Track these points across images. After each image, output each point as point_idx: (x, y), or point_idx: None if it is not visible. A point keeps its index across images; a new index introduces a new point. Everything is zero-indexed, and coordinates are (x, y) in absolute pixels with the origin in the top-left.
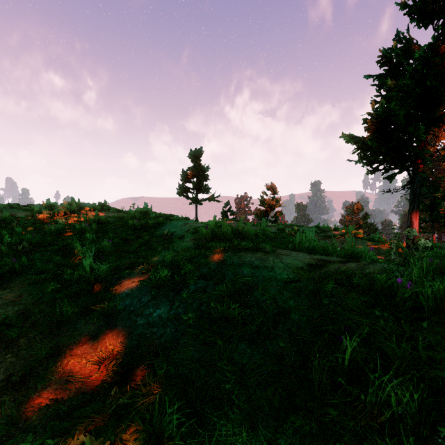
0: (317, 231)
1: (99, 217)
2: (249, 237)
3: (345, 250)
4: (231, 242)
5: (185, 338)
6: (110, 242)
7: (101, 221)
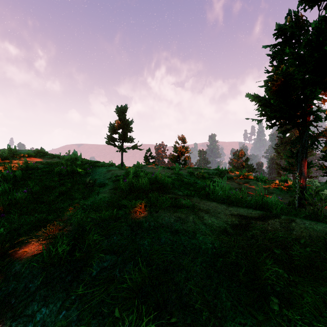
0: (218, 173)
1: (28, 164)
2: (166, 186)
3: (257, 200)
4: (148, 197)
5: None
6: (24, 193)
7: (30, 167)
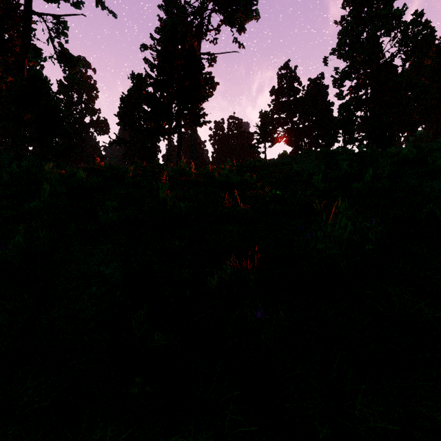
0: None
1: None
2: None
3: None
4: None
5: None
6: None
7: None
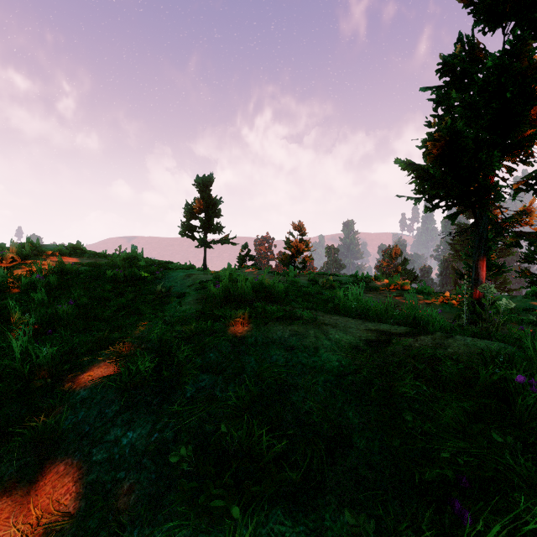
0: (356, 282)
1: (64, 266)
2: (276, 295)
3: (407, 314)
4: (253, 307)
5: (174, 495)
6: (70, 305)
7: (67, 271)
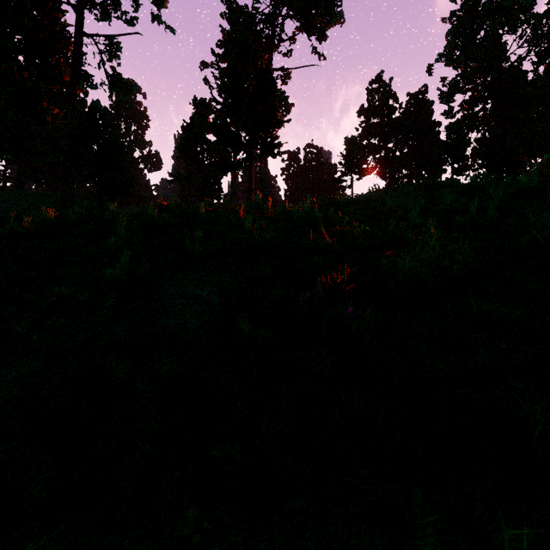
0: None
1: None
2: None
3: None
4: None
5: None
6: None
7: None
